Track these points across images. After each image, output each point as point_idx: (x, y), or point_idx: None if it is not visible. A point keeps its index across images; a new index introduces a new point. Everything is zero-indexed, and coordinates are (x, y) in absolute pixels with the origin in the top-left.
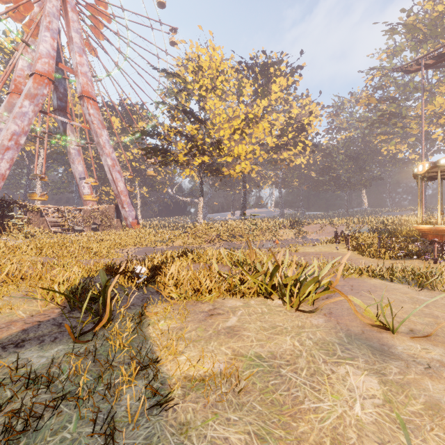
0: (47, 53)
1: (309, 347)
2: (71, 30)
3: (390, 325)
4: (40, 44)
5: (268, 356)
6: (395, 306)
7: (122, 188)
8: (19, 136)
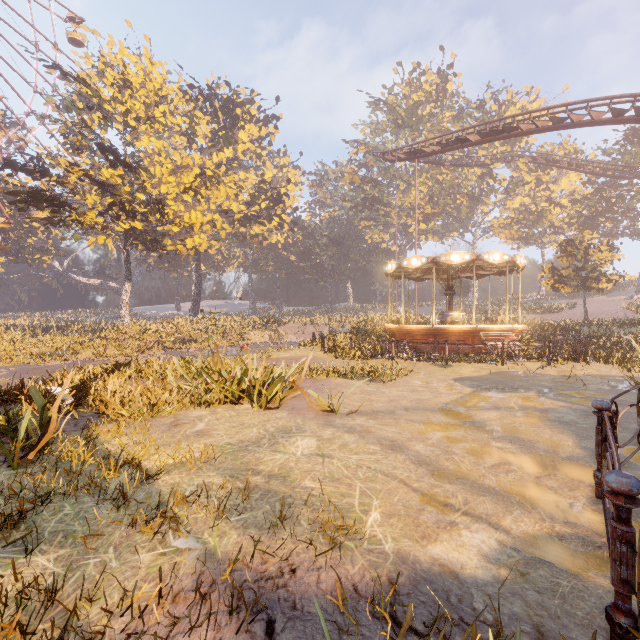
0: None
1: (271, 432)
2: None
3: (335, 409)
4: None
5: (238, 442)
6: (347, 397)
7: None
8: None
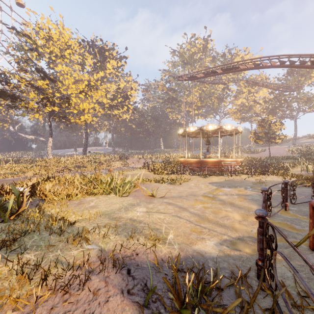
0: None
1: (125, 205)
2: None
3: (154, 195)
4: None
5: (110, 210)
6: (160, 191)
7: None
8: None
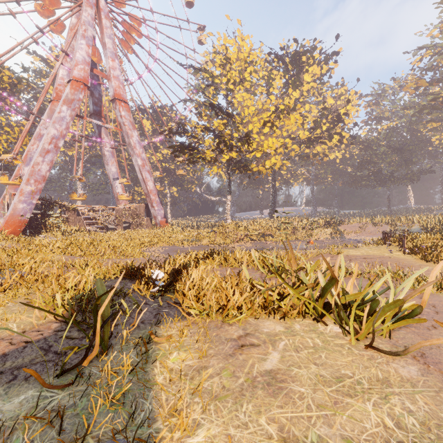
0: (83, 59)
1: (415, 434)
2: (104, 37)
3: None
4: (77, 51)
5: None
6: None
7: (151, 188)
8: (57, 140)
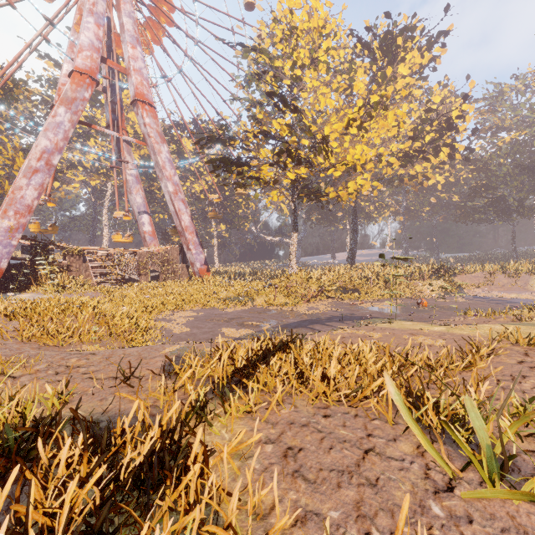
0: (90, 44)
1: None
2: (122, 15)
3: None
4: (81, 32)
5: None
6: None
7: (186, 223)
8: (51, 154)
